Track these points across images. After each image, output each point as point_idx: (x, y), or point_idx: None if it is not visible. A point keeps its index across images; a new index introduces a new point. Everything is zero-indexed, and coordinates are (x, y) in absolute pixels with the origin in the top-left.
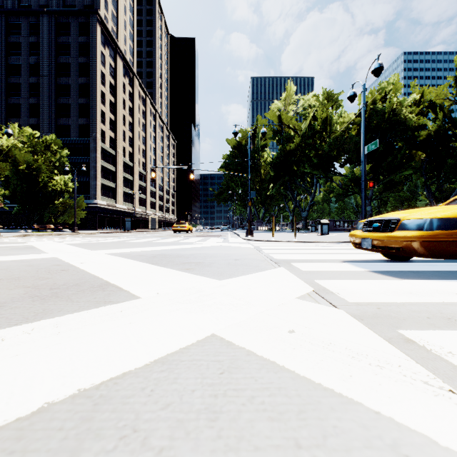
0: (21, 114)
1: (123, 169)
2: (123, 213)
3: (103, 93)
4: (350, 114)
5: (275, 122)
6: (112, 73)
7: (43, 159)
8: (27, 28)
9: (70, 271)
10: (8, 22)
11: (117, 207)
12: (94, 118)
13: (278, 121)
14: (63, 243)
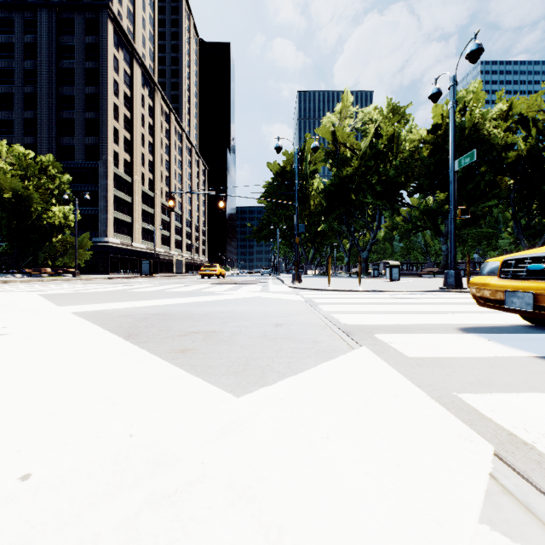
0: (14, 131)
1: (141, 200)
2: (141, 253)
3: (116, 106)
4: (422, 131)
5: (329, 140)
6: (127, 82)
7: (36, 185)
8: (22, 25)
9: None
10: None
11: (134, 246)
12: (105, 137)
13: (331, 138)
14: (35, 294)
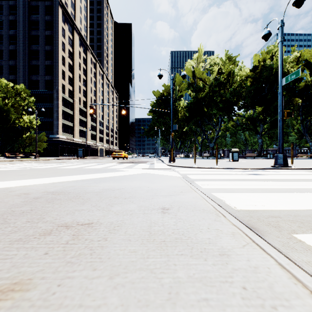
0: (3, 72)
1: (79, 113)
2: (79, 144)
3: (63, 57)
4: (246, 70)
5: (190, 76)
6: (71, 44)
7: (12, 102)
8: (7, 9)
9: None
10: None
11: (74, 140)
12: (57, 75)
13: (191, 75)
14: None
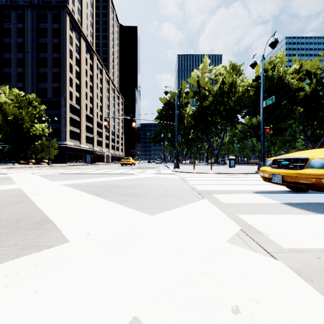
0: (12, 80)
1: (85, 119)
2: (85, 151)
3: (71, 64)
4: (249, 80)
5: (195, 85)
6: (77, 51)
7: (26, 112)
8: (16, 17)
9: (22, 203)
10: (3, 13)
11: (81, 147)
12: (64, 83)
13: (197, 84)
14: (34, 175)
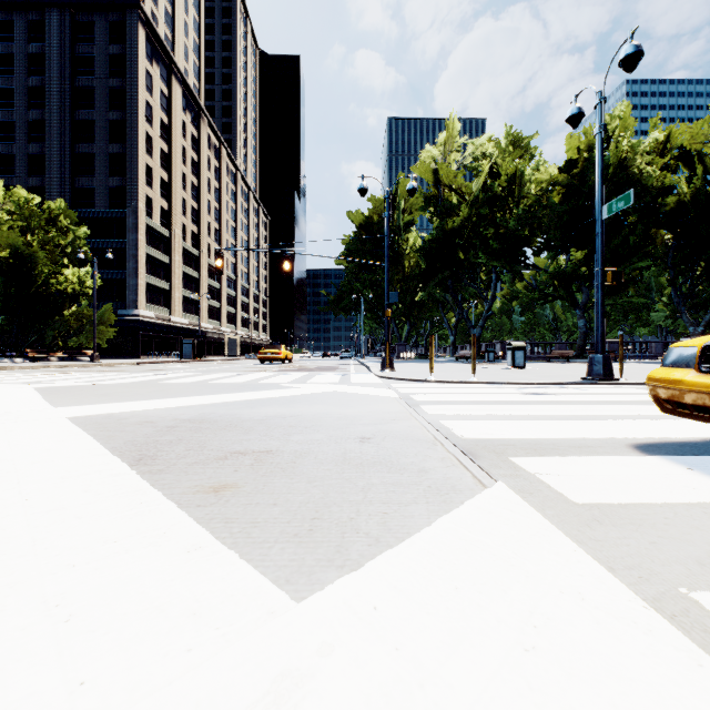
0: (15, 170)
1: (182, 260)
2: (182, 330)
3: (149, 136)
4: (551, 169)
5: (429, 181)
6: (164, 106)
7: (42, 240)
8: (25, 30)
9: None
10: None
11: (172, 321)
12: (134, 177)
13: (432, 179)
14: (31, 387)
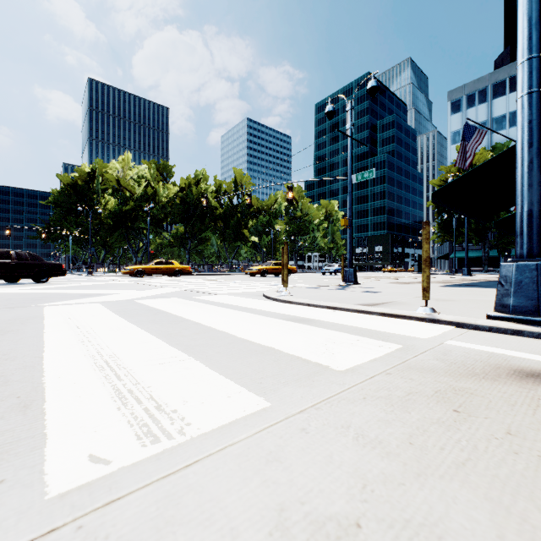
0: None
1: None
2: None
3: None
4: (175, 189)
5: (115, 182)
6: None
7: None
8: None
9: None
10: None
11: None
12: None
13: (116, 182)
14: None
